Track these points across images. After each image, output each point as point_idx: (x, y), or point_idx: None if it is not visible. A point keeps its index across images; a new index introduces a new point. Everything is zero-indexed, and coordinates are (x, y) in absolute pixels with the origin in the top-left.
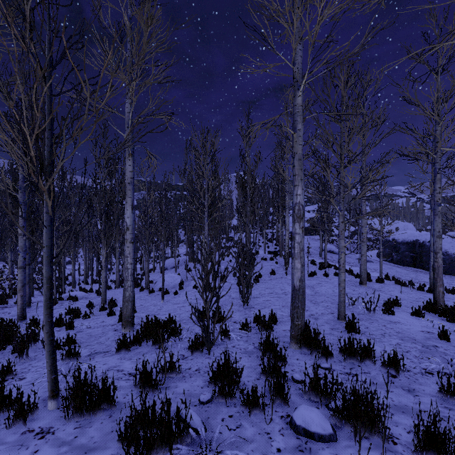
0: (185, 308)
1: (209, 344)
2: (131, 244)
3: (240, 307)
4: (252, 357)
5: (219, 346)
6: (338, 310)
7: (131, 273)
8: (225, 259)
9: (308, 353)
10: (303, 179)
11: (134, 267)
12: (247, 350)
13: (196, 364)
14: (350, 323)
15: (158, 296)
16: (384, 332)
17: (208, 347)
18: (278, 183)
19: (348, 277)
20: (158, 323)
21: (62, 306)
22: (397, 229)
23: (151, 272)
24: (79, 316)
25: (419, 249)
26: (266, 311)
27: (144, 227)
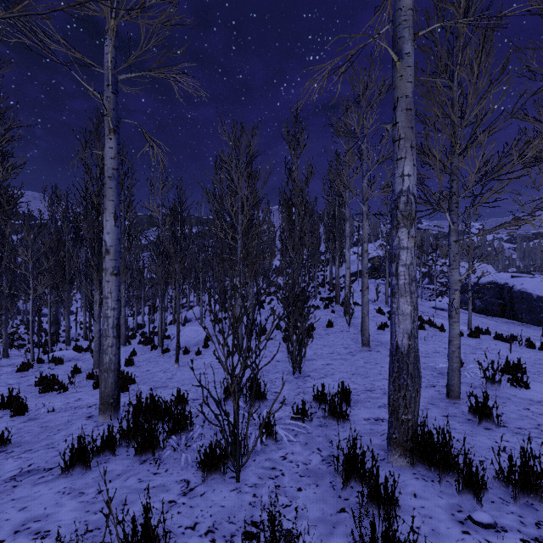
0: (208, 376)
1: (237, 460)
2: (114, 276)
3: (289, 375)
4: (322, 486)
5: (257, 457)
6: (449, 383)
7: (114, 324)
8: (265, 307)
9: (431, 478)
10: (414, 148)
11: (118, 315)
12: (309, 466)
13: (210, 510)
14: (482, 408)
15: (173, 357)
16: (536, 422)
17: (236, 466)
18: (334, 209)
19: (429, 330)
20: (155, 408)
21: (37, 371)
22: (474, 272)
23: (171, 325)
24: (52, 388)
25: (509, 295)
26: (329, 382)
27: (155, 262)
